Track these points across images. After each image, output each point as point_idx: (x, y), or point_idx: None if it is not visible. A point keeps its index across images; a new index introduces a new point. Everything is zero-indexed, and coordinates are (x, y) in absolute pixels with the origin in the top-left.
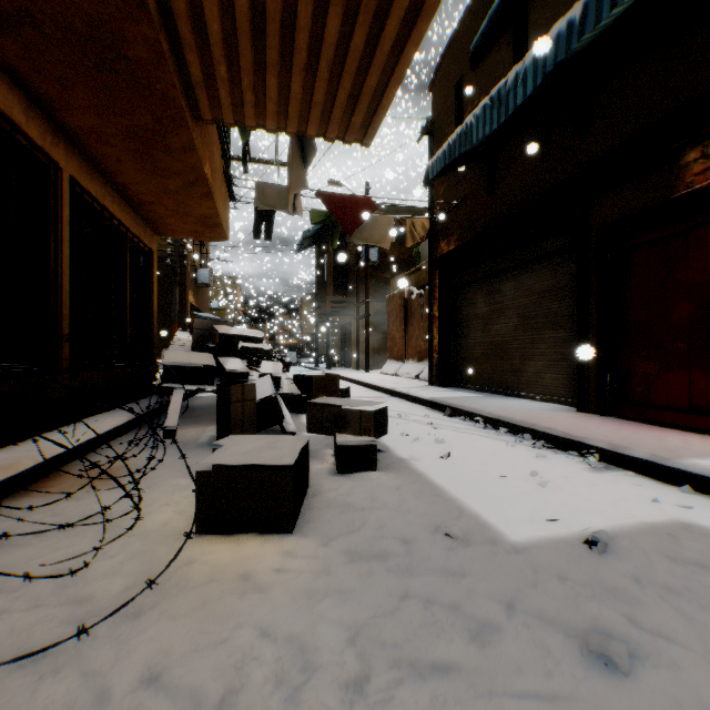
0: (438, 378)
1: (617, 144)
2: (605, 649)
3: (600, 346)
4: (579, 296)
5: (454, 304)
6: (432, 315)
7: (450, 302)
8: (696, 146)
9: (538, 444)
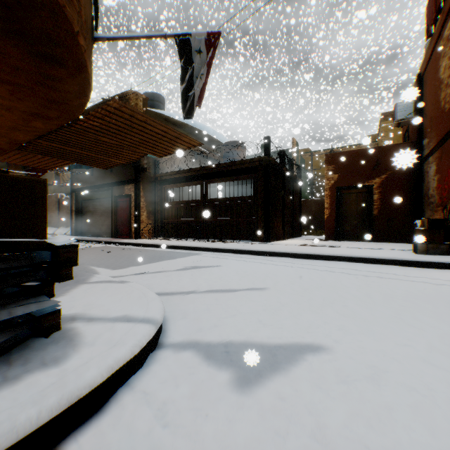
0: (75, 233)
1: (117, 179)
2: (83, 248)
3: (115, 222)
4: (112, 211)
5: (82, 206)
6: (73, 209)
7: (80, 205)
8: (127, 186)
9: (95, 242)
